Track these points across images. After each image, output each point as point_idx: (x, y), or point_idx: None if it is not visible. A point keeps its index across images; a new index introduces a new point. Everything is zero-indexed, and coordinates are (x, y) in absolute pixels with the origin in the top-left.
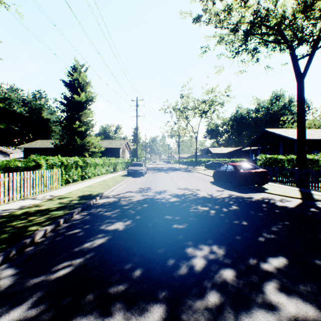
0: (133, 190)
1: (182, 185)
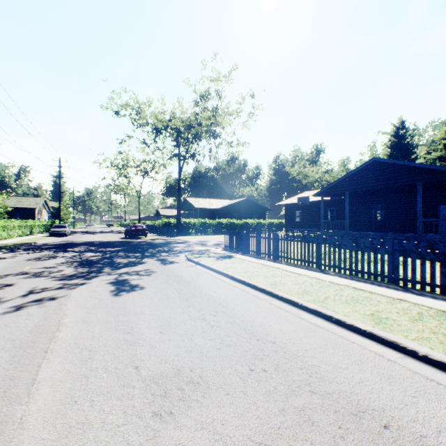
0: (58, 241)
1: (97, 239)
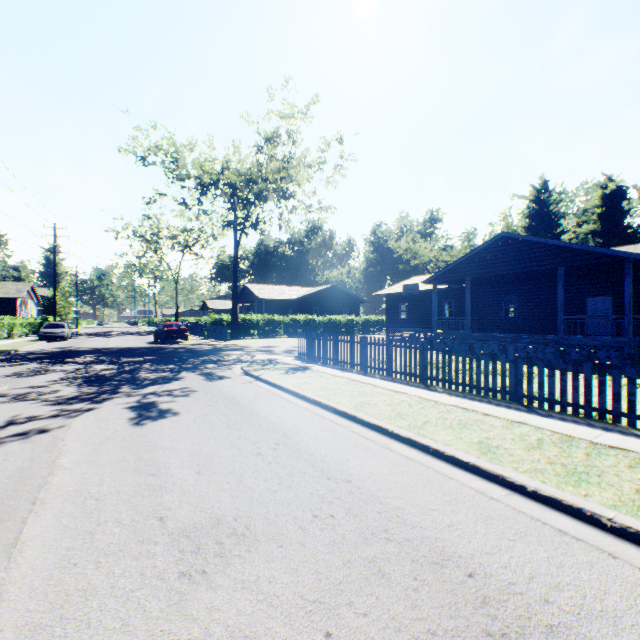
0: (51, 348)
1: (112, 344)
